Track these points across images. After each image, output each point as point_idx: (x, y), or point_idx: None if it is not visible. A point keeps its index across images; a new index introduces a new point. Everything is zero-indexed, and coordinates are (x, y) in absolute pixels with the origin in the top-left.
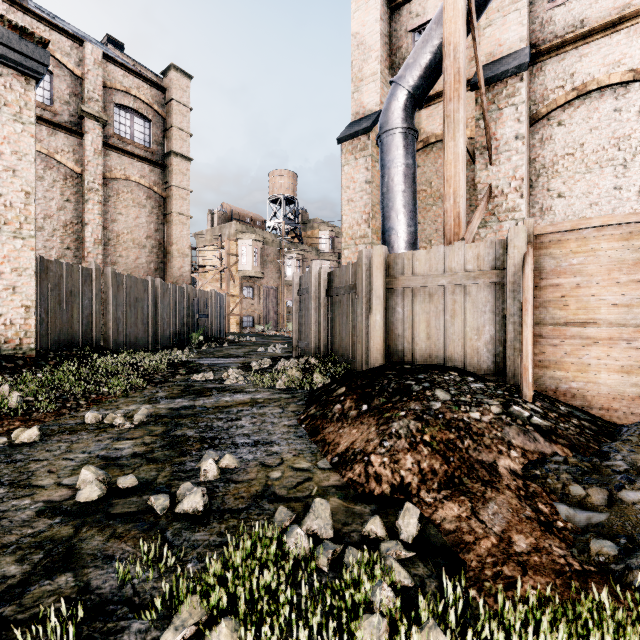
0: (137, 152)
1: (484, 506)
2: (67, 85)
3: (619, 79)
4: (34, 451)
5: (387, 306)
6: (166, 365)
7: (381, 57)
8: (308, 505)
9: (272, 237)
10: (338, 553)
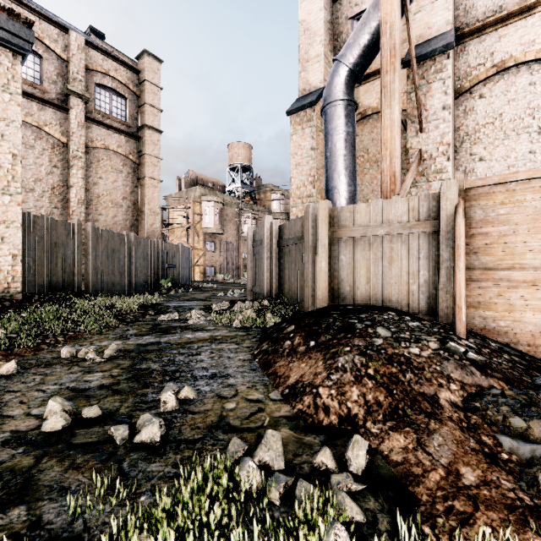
0: (115, 125)
1: (429, 438)
2: (55, 67)
3: (534, 56)
4: (10, 383)
5: (331, 254)
6: (138, 307)
7: (324, 41)
8: (260, 436)
9: (231, 199)
10: (289, 485)
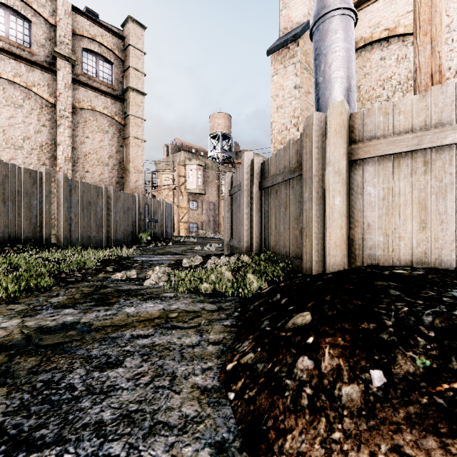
0: (101, 88)
1: None
2: (43, 31)
3: None
4: None
5: (349, 185)
6: (99, 261)
7: None
8: None
9: (212, 163)
10: None
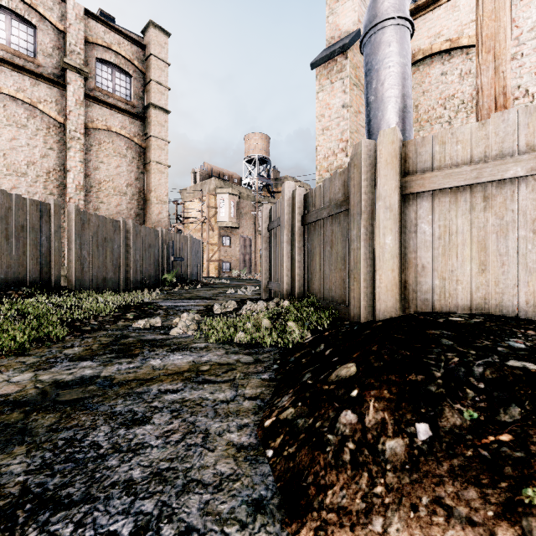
0: (118, 105)
1: None
2: (50, 39)
3: None
4: None
5: (402, 222)
6: (118, 307)
7: None
8: None
9: (247, 192)
10: None
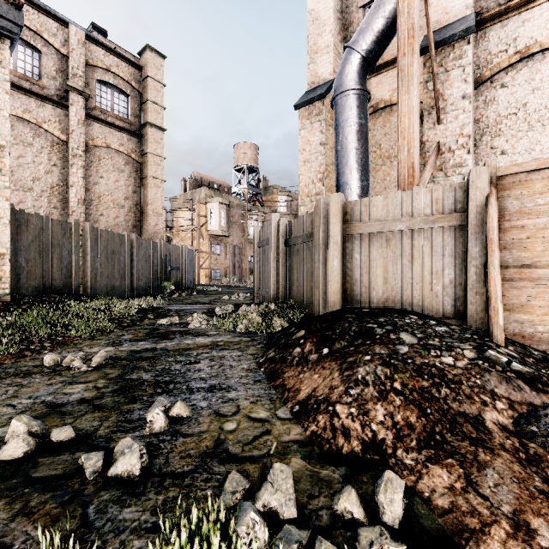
0: (116, 123)
1: (481, 474)
2: (54, 62)
3: None
4: None
5: (344, 252)
6: (137, 310)
7: (334, 31)
8: (266, 467)
9: (237, 201)
10: (304, 545)
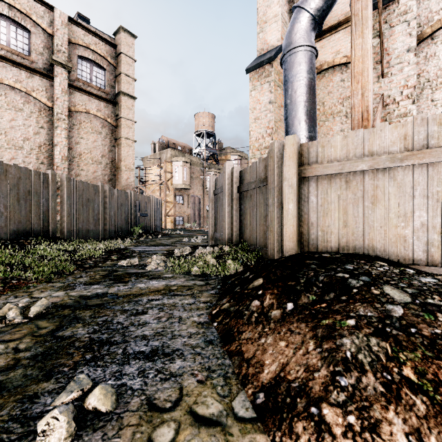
0: (95, 92)
1: None
2: (41, 40)
3: None
4: None
5: (299, 195)
6: (103, 252)
7: (282, 2)
8: None
9: (197, 160)
10: None
